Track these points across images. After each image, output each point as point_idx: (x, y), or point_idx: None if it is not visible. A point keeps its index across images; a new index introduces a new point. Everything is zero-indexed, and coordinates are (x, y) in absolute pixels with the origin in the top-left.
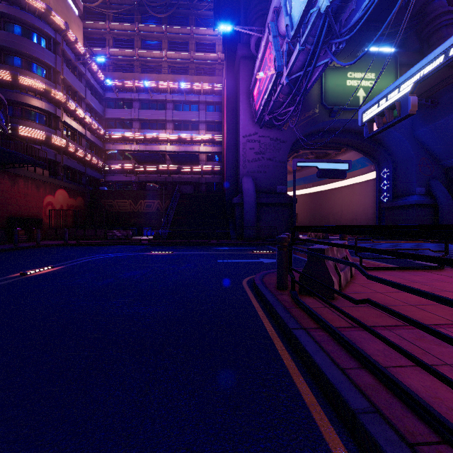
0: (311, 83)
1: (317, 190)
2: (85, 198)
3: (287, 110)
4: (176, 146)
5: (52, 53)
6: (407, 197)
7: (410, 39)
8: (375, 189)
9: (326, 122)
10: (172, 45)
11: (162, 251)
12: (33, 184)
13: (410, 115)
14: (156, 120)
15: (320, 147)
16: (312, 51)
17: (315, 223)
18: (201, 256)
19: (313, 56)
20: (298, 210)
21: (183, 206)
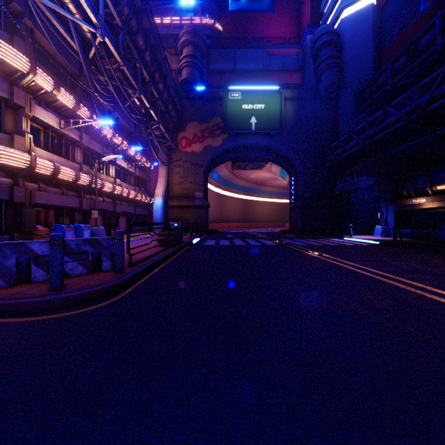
0: None
1: None
2: None
3: None
4: None
5: None
6: None
7: None
8: None
9: None
10: None
11: None
12: None
13: None
14: None
15: None
16: None
17: None
18: None
19: None
20: None
21: None
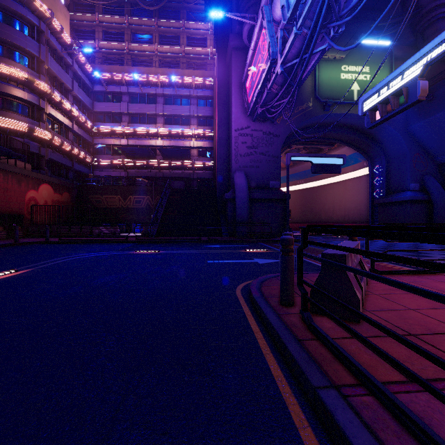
0: (307, 72)
1: (309, 186)
2: (72, 193)
3: (280, 102)
4: (167, 140)
5: (36, 41)
6: (401, 193)
7: (404, 33)
8: (368, 185)
9: (320, 116)
10: (163, 39)
11: (148, 250)
12: (14, 178)
13: (419, 101)
14: (146, 114)
15: (313, 142)
16: (309, 35)
17: (307, 219)
18: (190, 256)
19: (309, 42)
20: (290, 206)
21: (174, 202)
